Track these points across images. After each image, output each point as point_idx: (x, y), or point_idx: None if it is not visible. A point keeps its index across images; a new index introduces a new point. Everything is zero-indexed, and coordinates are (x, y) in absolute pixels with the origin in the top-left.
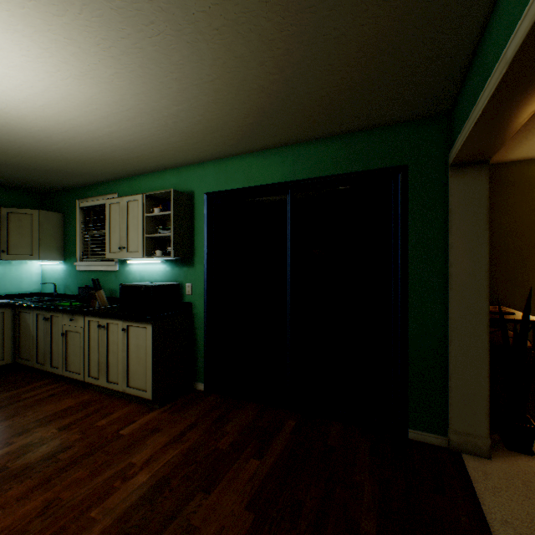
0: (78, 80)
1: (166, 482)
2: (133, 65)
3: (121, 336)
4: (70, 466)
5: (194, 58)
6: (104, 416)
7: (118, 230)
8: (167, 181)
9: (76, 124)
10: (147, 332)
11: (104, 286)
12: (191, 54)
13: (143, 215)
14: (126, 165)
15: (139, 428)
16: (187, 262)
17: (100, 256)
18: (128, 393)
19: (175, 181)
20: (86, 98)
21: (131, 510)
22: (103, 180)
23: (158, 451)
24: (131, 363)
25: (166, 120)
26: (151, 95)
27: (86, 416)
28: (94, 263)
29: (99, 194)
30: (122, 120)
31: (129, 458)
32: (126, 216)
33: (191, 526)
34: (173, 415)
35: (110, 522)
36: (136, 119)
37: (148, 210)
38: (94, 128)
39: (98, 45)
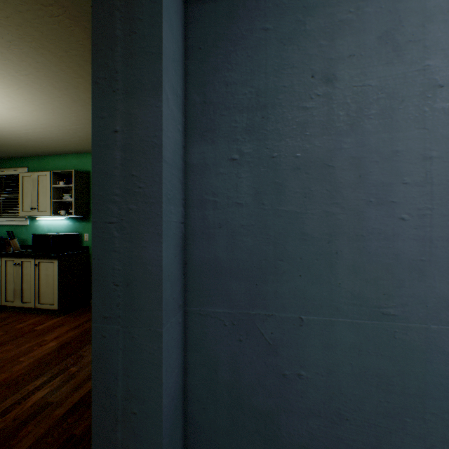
0: (8, 110)
1: (68, 344)
2: (47, 108)
3: (34, 269)
4: (1, 345)
5: (85, 110)
6: (21, 323)
7: (30, 195)
8: (70, 162)
9: (1, 127)
10: (55, 265)
11: (16, 237)
12: (83, 109)
13: (51, 186)
14: (37, 149)
15: (49, 325)
16: (85, 219)
17: (12, 214)
18: (39, 309)
19: (76, 163)
20: (12, 117)
21: (46, 355)
22: (15, 156)
23: (63, 333)
24: (42, 287)
25: (69, 131)
26: (59, 120)
27: (7, 324)
28: (7, 219)
29: (11, 166)
30: (37, 128)
31: (43, 338)
32: (37, 186)
33: (83, 355)
34: (74, 318)
35: (33, 360)
36: (47, 128)
37: (55, 182)
38: (14, 129)
39: (26, 100)
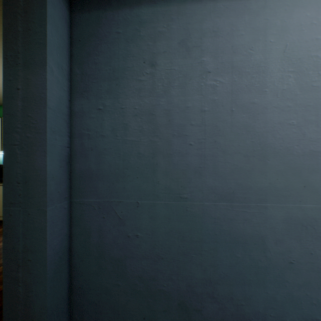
0: None
1: None
2: None
3: None
4: None
5: None
6: None
7: None
8: None
9: None
10: None
11: None
12: None
13: (2, 128)
14: None
15: None
16: None
17: None
18: None
19: None
20: None
21: None
22: None
23: None
24: None
25: None
26: None
27: None
28: None
29: None
30: None
31: None
32: None
33: None
34: None
35: None
36: None
37: None
38: None
39: None
